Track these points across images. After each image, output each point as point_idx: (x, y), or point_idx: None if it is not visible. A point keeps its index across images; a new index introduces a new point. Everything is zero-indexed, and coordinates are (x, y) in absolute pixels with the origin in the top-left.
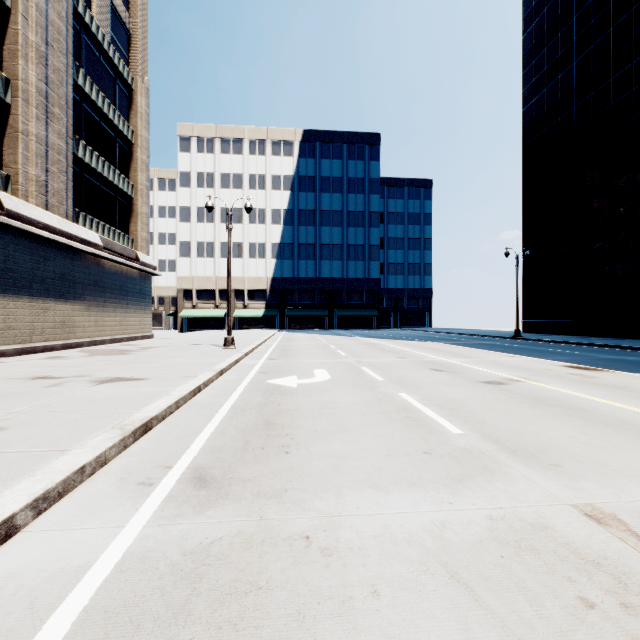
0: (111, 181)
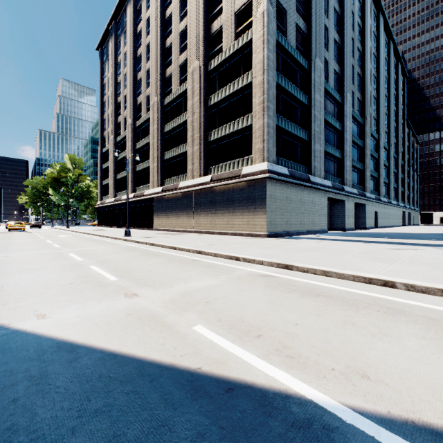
0: (232, 132)
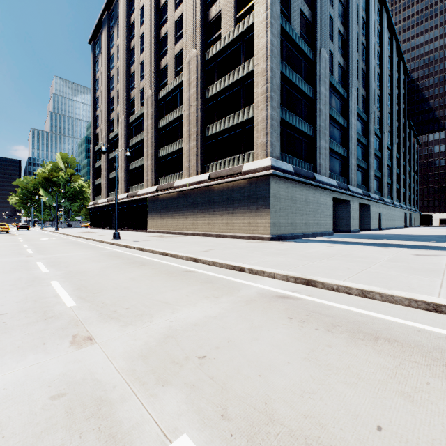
0: (231, 126)
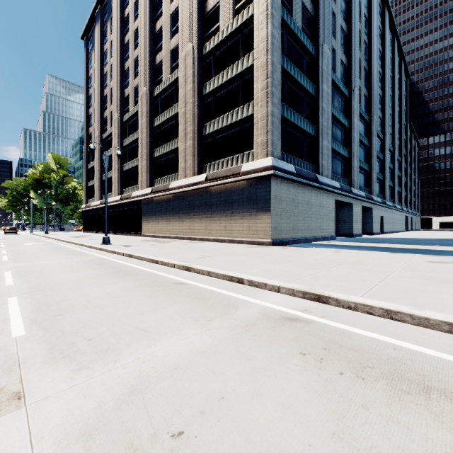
0: (230, 124)
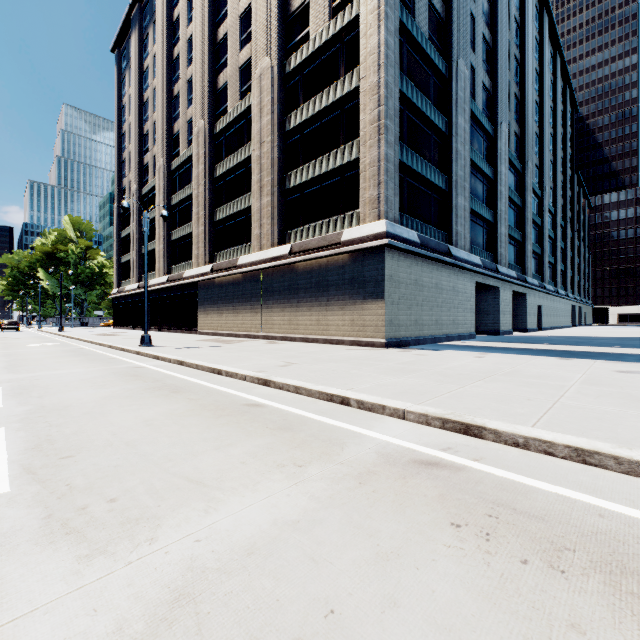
0: (325, 173)
